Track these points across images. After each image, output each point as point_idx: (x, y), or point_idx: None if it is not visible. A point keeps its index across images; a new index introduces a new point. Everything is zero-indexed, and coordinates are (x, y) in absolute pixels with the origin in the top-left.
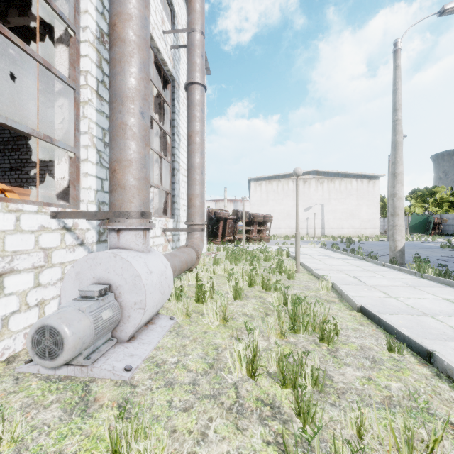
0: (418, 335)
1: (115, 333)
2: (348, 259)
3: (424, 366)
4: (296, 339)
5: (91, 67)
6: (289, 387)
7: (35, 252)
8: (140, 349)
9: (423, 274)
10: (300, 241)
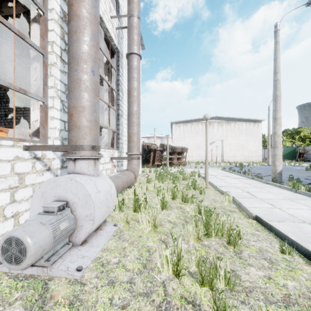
0: (302, 239)
1: (71, 239)
2: (242, 178)
3: (310, 266)
4: (209, 242)
5: (56, 38)
6: (206, 286)
7: (11, 177)
8: (90, 251)
9: (297, 190)
10: None
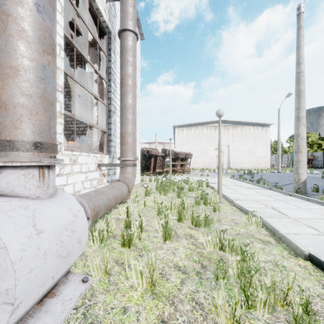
0: None
1: None
2: (257, 188)
3: None
4: None
5: None
6: None
7: None
8: None
9: None
10: (213, 173)
